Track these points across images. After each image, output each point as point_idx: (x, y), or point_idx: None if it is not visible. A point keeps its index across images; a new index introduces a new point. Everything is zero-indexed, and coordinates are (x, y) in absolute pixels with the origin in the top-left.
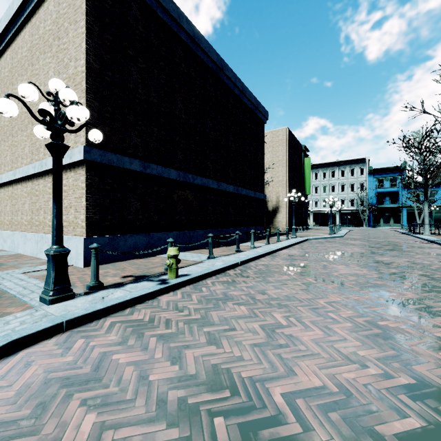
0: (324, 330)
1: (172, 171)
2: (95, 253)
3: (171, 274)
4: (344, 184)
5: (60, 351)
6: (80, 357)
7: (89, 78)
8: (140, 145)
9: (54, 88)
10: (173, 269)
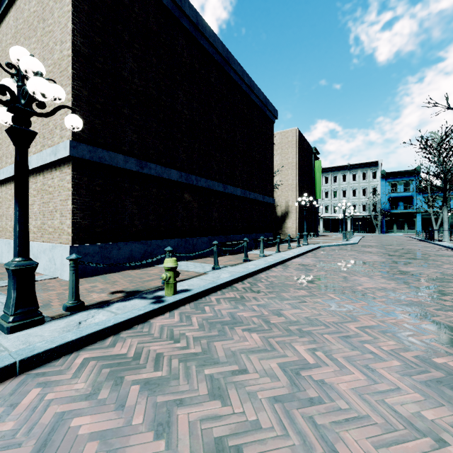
0: (365, 372)
1: (173, 171)
2: (74, 265)
3: (168, 290)
4: (355, 188)
5: (1, 410)
6: (26, 422)
7: (76, 63)
8: (136, 142)
9: (15, 58)
10: (171, 284)
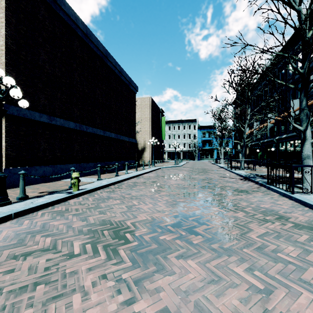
0: (153, 204)
1: (71, 123)
2: (23, 177)
3: (74, 188)
4: (185, 134)
5: (17, 225)
6: (31, 226)
7: (7, 55)
8: (47, 104)
9: None
10: (76, 185)
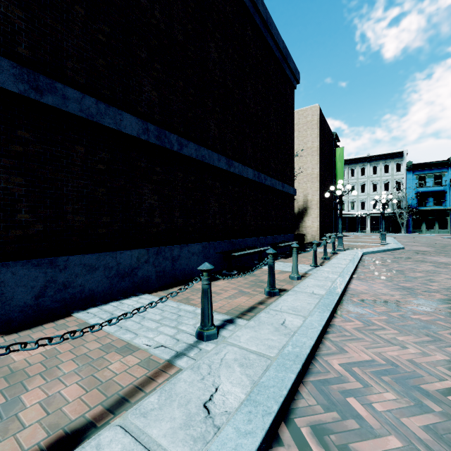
0: None
1: (128, 117)
2: None
3: None
4: (376, 183)
5: None
6: None
7: None
8: (23, 28)
9: None
10: None
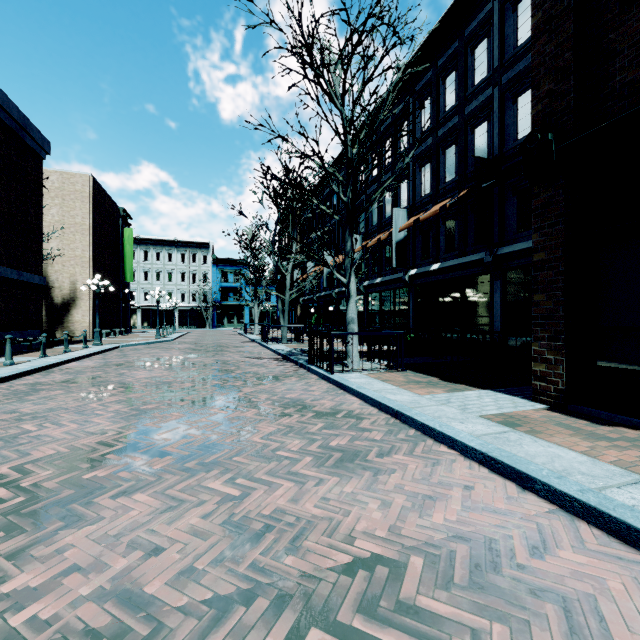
0: (82, 423)
1: None
2: None
3: None
4: (184, 272)
5: None
6: None
7: None
8: None
9: None
10: None
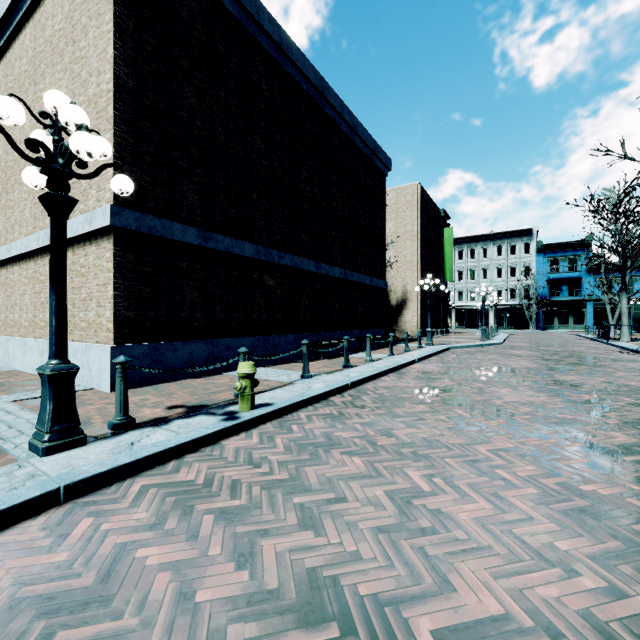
0: (492, 501)
1: (247, 245)
2: (122, 371)
3: (243, 404)
4: (501, 267)
5: (49, 541)
6: (81, 553)
7: (118, 101)
8: (198, 206)
9: (51, 106)
10: (247, 396)
